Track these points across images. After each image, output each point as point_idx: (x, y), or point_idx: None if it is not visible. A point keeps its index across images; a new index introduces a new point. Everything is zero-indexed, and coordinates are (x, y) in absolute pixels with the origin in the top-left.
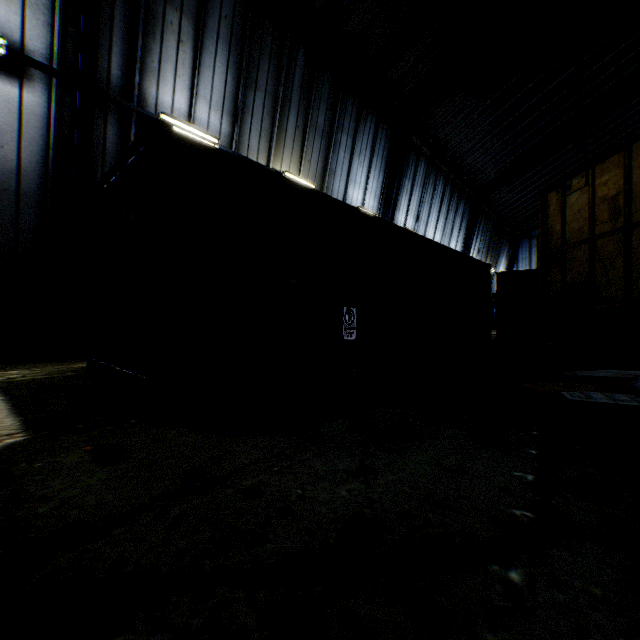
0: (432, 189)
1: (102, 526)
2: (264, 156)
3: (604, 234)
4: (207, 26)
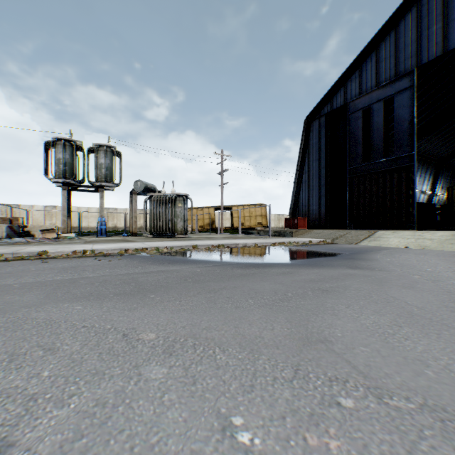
0: None
1: None
2: None
3: None
4: None
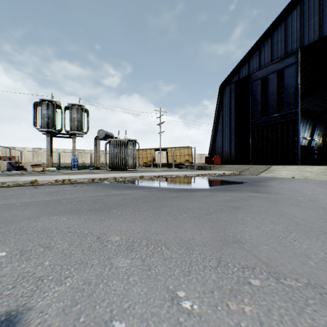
0: None
1: None
2: None
3: None
4: None
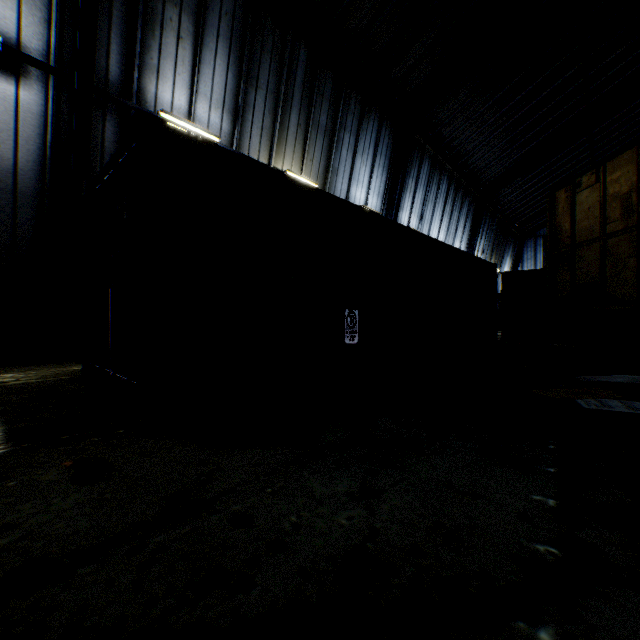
0: (436, 188)
1: (68, 563)
2: (265, 155)
3: (616, 233)
4: (207, 22)
